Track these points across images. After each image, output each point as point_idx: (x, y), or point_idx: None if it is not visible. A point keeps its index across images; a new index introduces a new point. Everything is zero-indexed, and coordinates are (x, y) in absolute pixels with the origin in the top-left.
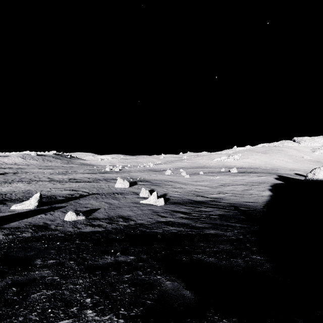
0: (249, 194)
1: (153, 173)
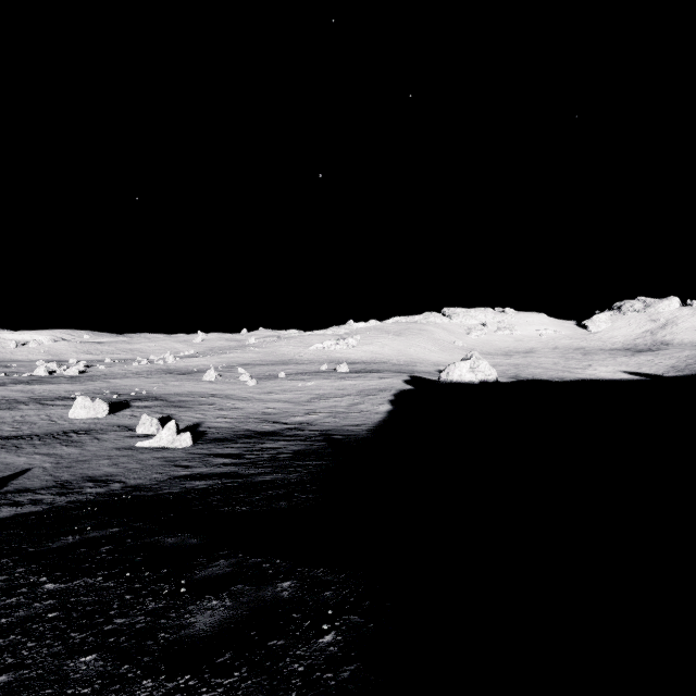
0: (358, 412)
1: (173, 379)
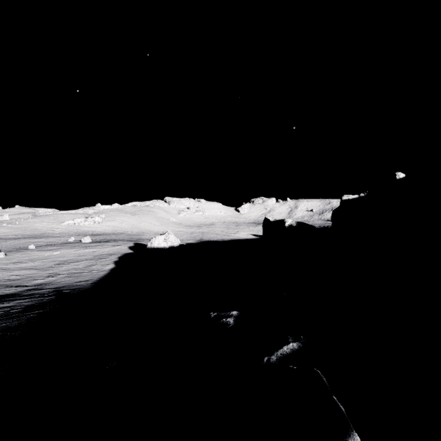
0: (90, 271)
1: None
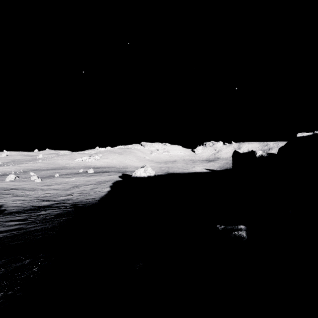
0: (94, 192)
1: None
